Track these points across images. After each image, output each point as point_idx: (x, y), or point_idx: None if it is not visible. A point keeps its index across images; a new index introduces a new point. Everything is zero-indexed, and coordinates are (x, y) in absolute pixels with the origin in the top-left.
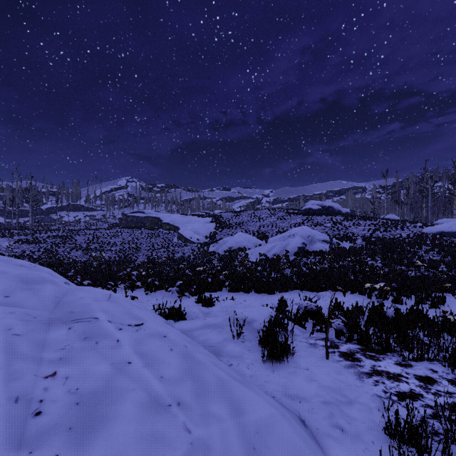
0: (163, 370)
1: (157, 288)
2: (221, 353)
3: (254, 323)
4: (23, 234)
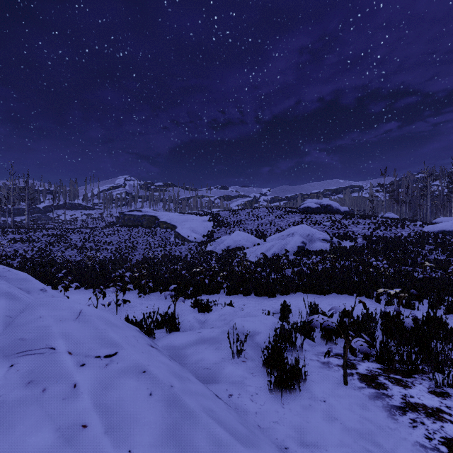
0: (134, 435)
1: (151, 290)
2: (218, 378)
3: (257, 337)
4: (17, 232)
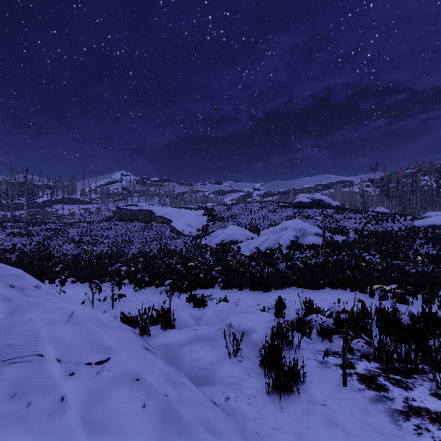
0: None
1: (147, 285)
2: (214, 380)
3: (253, 334)
4: (16, 226)
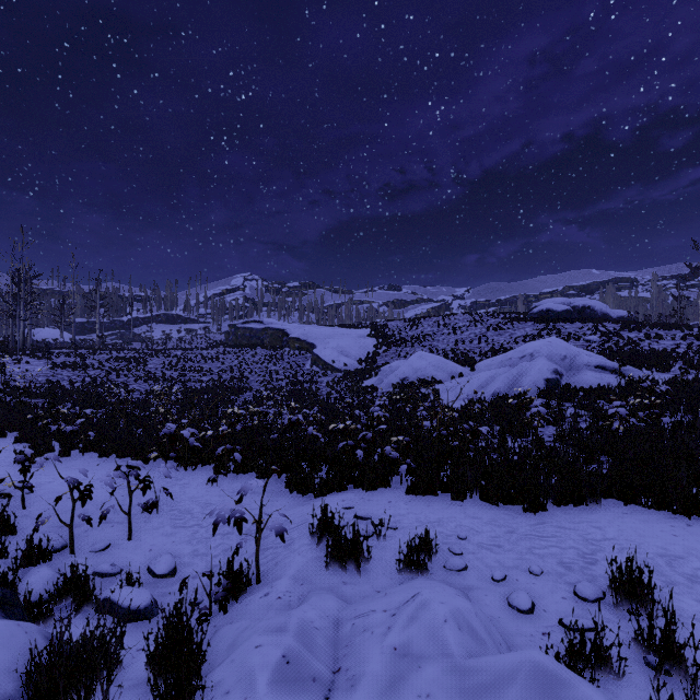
0: None
1: (239, 469)
2: None
3: None
4: (74, 354)
